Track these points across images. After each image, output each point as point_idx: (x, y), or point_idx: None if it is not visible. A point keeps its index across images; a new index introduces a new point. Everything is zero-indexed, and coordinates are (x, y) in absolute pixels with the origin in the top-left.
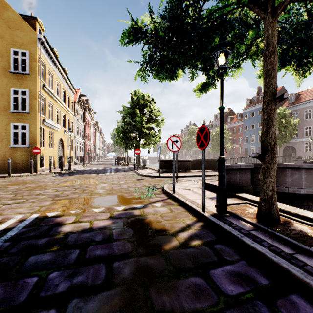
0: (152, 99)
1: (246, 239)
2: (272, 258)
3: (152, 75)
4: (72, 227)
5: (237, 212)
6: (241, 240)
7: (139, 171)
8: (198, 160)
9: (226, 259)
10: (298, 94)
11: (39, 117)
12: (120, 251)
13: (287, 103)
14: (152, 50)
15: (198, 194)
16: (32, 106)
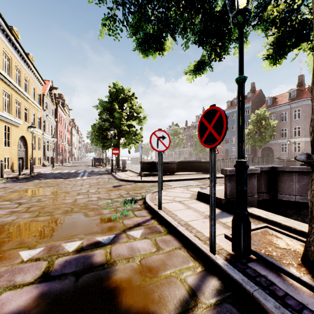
0: (133, 93)
1: None
2: None
3: (127, 30)
4: None
5: (265, 250)
6: None
7: (117, 175)
8: (184, 161)
9: None
10: (274, 97)
11: None
12: None
13: (265, 106)
14: None
15: (193, 211)
16: None
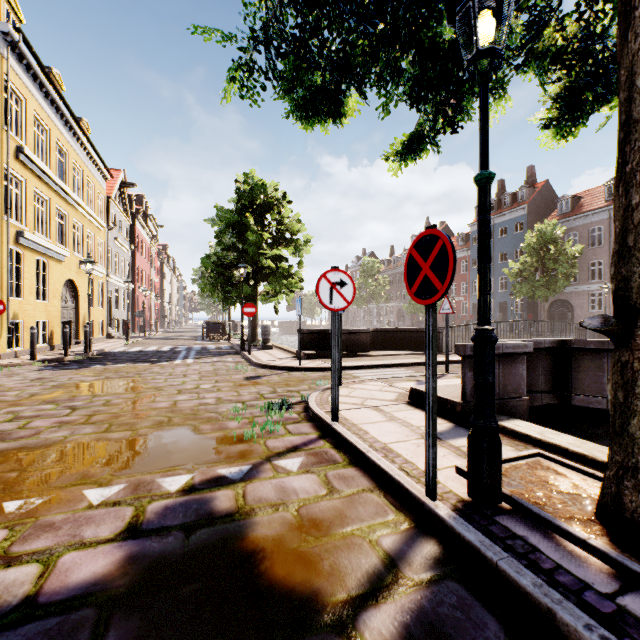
0: (284, 193)
1: None
2: None
3: (274, 87)
4: None
5: (531, 495)
6: None
7: (253, 356)
8: (386, 330)
9: None
10: (576, 197)
11: (7, 225)
12: None
13: (556, 214)
14: None
15: (399, 424)
16: None
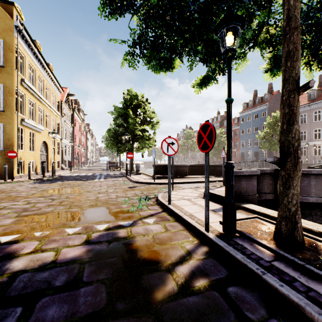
0: (147, 99)
1: (271, 278)
2: (320, 318)
3: (143, 60)
4: (27, 260)
5: (249, 231)
6: (263, 280)
7: (132, 178)
8: (196, 165)
9: (247, 317)
10: None
11: (17, 116)
12: (87, 306)
13: None
14: (142, 25)
15: (198, 206)
16: (7, 103)
